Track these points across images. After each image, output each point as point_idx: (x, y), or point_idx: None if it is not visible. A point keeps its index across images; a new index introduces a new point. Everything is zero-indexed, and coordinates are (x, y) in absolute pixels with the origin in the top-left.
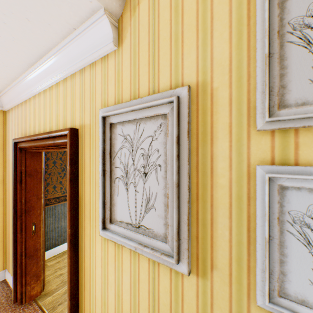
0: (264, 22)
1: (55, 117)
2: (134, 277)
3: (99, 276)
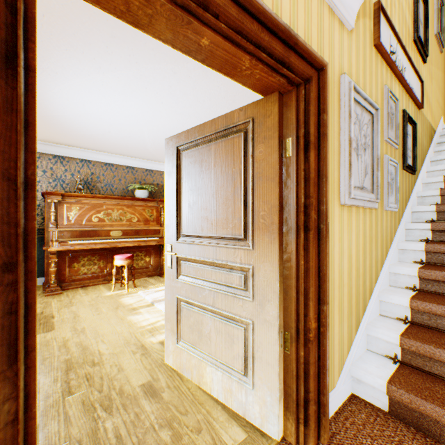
0: (386, 99)
1: (272, 0)
2: (357, 231)
3: (336, 253)
